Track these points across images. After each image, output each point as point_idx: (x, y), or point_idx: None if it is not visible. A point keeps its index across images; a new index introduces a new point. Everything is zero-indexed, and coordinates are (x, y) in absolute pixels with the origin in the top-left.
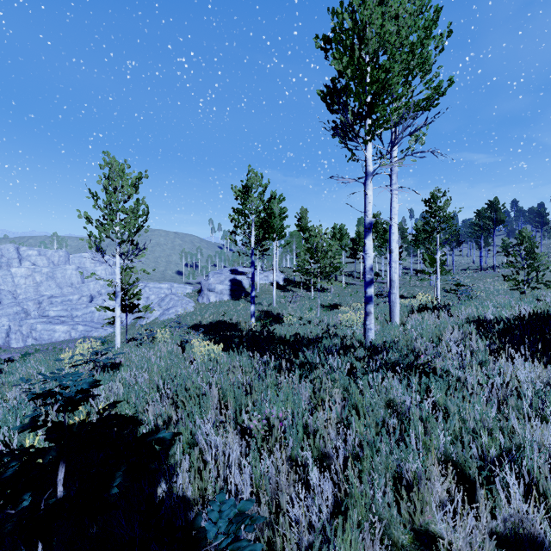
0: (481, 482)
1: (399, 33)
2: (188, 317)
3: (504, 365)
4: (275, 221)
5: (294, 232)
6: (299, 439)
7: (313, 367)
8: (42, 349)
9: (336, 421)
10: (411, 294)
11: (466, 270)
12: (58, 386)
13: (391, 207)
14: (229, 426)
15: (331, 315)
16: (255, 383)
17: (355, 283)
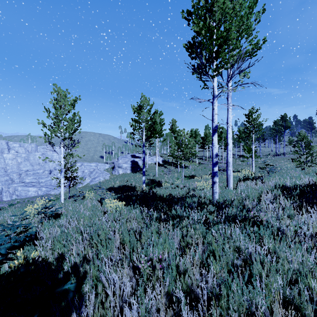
0: (309, 314)
1: (234, 8)
2: (106, 183)
3: (305, 218)
4: (157, 127)
5: (168, 133)
6: (173, 278)
7: (181, 218)
8: (21, 202)
9: (199, 263)
10: (237, 170)
11: (267, 155)
12: (12, 233)
13: (227, 117)
14: (125, 264)
15: (191, 182)
16: (143, 231)
17: (204, 163)
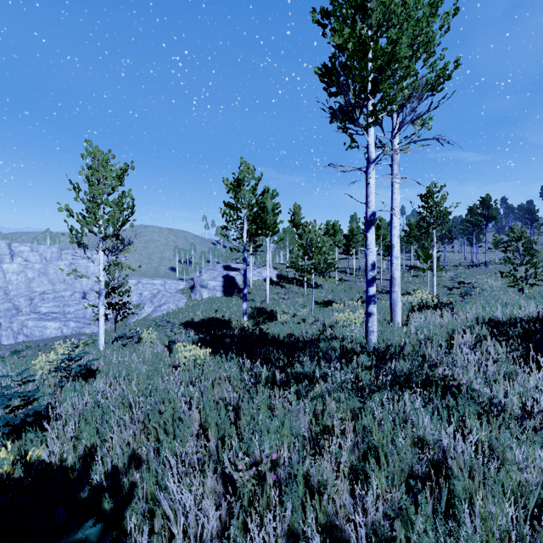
0: None
1: (404, 5)
2: (180, 314)
3: (538, 379)
4: (269, 217)
5: (287, 228)
6: (300, 502)
7: (313, 380)
8: (33, 346)
9: (349, 471)
10: (406, 291)
11: (457, 266)
12: (2, 409)
13: (392, 200)
14: (207, 470)
15: (327, 313)
16: (243, 405)
17: (349, 279)
